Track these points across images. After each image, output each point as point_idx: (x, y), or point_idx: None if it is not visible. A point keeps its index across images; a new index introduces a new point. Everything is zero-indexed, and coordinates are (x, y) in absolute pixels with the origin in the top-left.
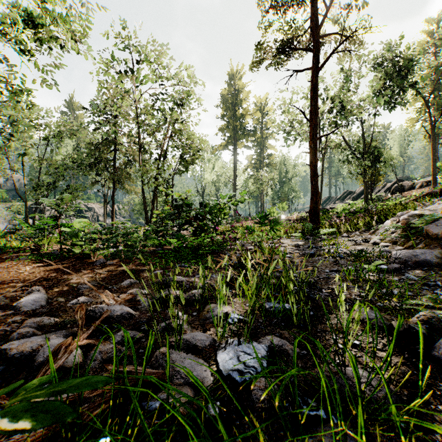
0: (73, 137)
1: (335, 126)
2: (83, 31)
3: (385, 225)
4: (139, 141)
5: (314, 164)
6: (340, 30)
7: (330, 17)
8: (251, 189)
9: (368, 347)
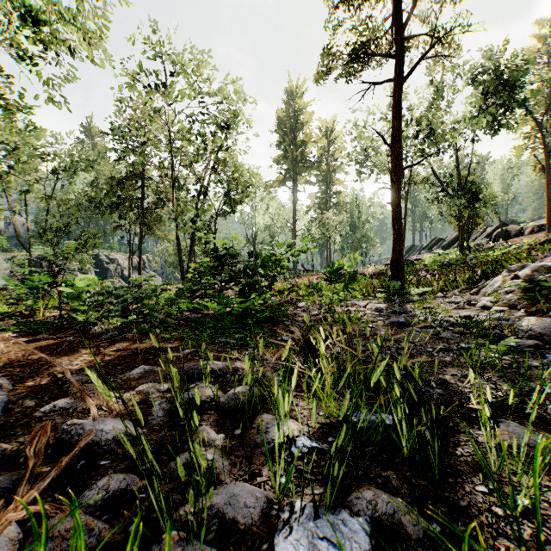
0: (90, 169)
1: (422, 156)
2: (99, 32)
3: (494, 282)
4: (172, 174)
5: (397, 203)
6: (429, 30)
7: (417, 14)
8: (314, 236)
9: (550, 514)
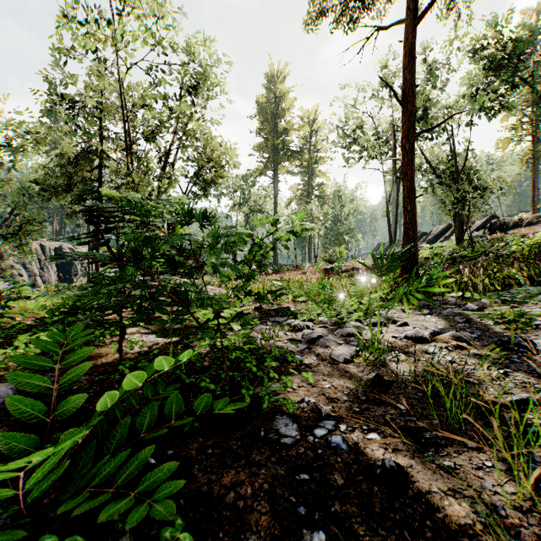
0: (35, 145)
1: (417, 139)
2: None
3: None
4: (127, 144)
5: (410, 177)
6: None
7: None
8: None
9: None
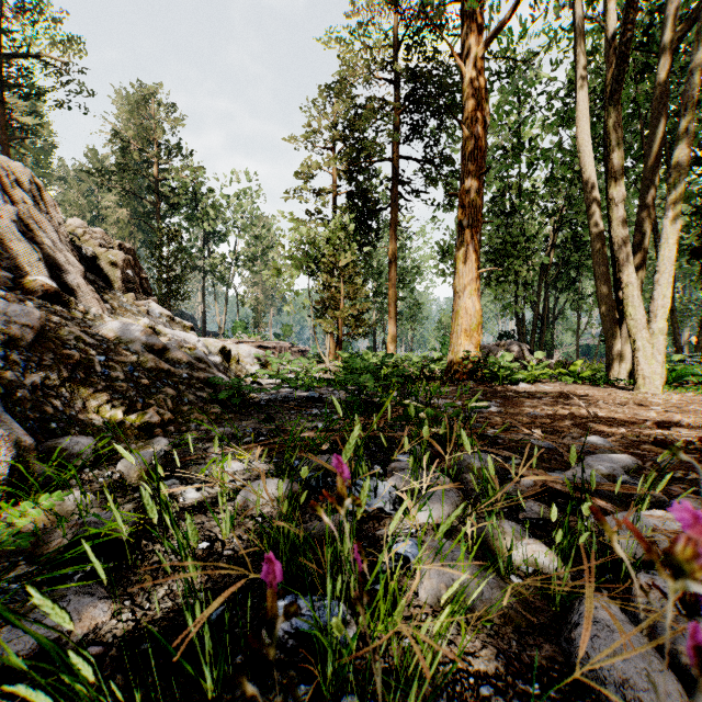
0: None
1: None
2: None
3: None
4: None
5: None
6: None
7: None
8: None
9: None
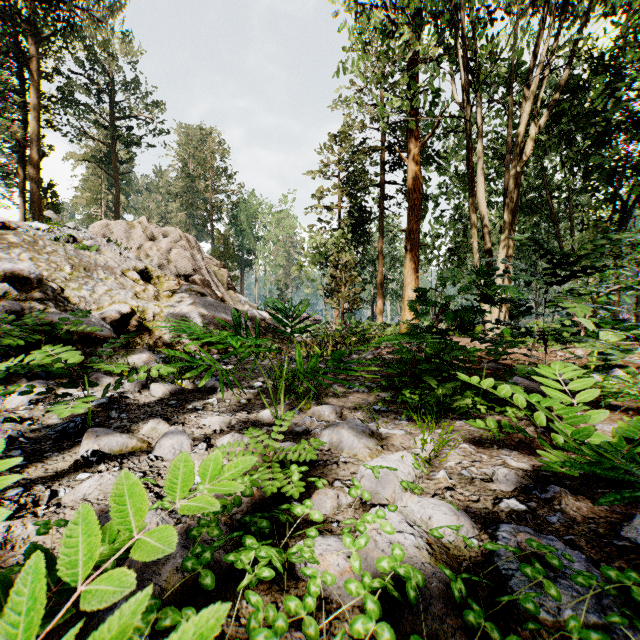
0: None
1: None
2: None
3: None
4: None
5: None
6: None
7: None
8: None
9: None
